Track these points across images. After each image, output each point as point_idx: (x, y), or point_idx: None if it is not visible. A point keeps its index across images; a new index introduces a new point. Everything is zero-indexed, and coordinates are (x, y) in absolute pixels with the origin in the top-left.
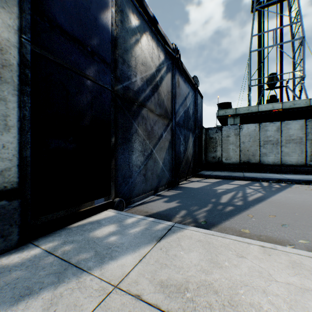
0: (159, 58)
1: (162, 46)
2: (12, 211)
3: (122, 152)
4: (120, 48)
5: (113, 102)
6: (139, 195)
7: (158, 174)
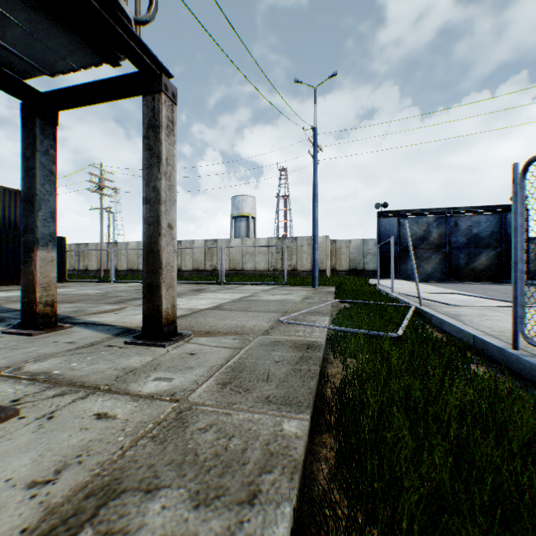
0: (428, 225)
1: (432, 217)
2: (376, 274)
3: (402, 265)
4: (402, 236)
5: (397, 252)
6: (412, 279)
7: (426, 273)
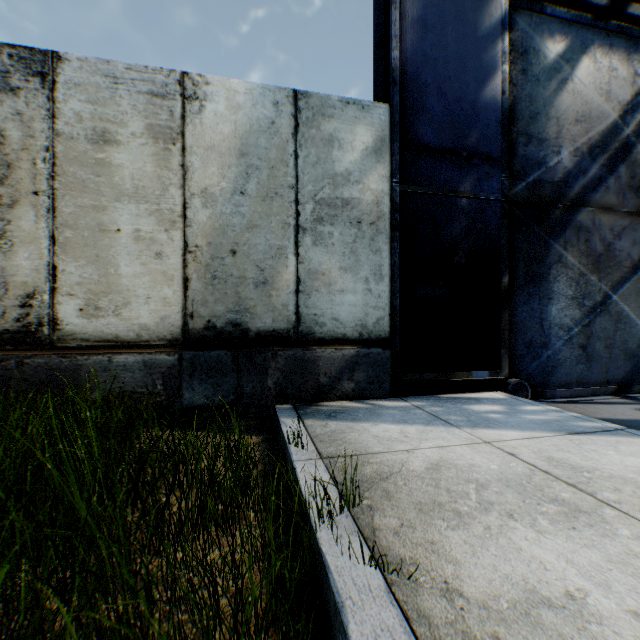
0: (634, 78)
1: None
2: (385, 360)
3: (524, 301)
4: (521, 119)
5: (504, 218)
6: (568, 385)
7: (629, 350)
